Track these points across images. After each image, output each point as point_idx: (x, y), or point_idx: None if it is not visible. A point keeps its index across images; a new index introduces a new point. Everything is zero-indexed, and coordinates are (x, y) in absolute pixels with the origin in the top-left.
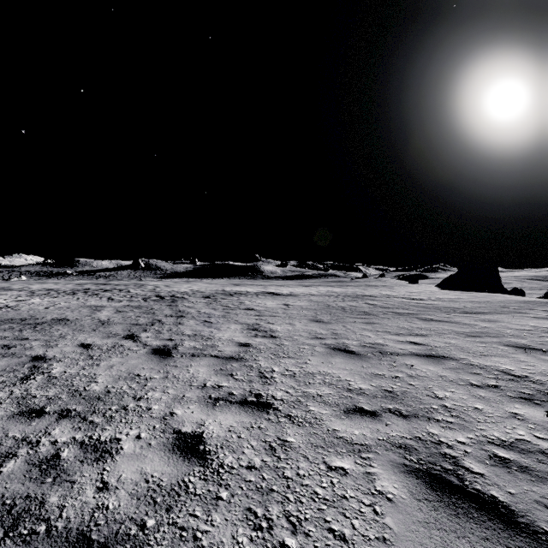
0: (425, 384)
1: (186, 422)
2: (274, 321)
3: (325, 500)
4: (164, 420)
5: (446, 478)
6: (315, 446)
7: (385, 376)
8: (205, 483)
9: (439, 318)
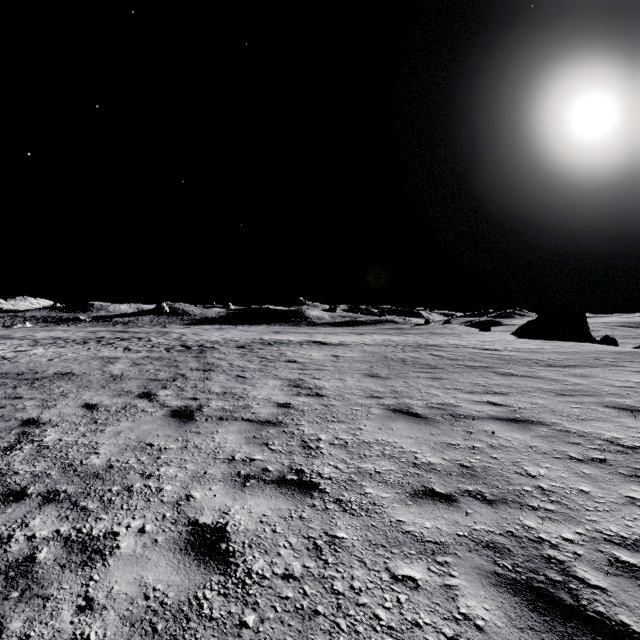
0: (512, 458)
1: (205, 509)
2: (321, 376)
3: (390, 629)
4: (178, 507)
5: (555, 594)
6: (374, 545)
7: (460, 446)
8: (226, 600)
9: (520, 373)
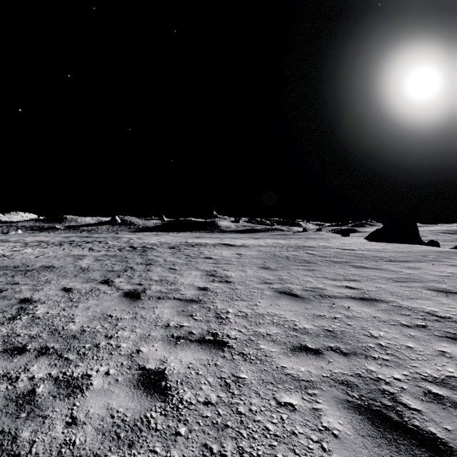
0: (361, 324)
1: (150, 359)
2: (229, 268)
3: (276, 436)
4: (131, 357)
5: (386, 414)
6: (266, 382)
7: (326, 317)
8: (166, 418)
9: (369, 266)
